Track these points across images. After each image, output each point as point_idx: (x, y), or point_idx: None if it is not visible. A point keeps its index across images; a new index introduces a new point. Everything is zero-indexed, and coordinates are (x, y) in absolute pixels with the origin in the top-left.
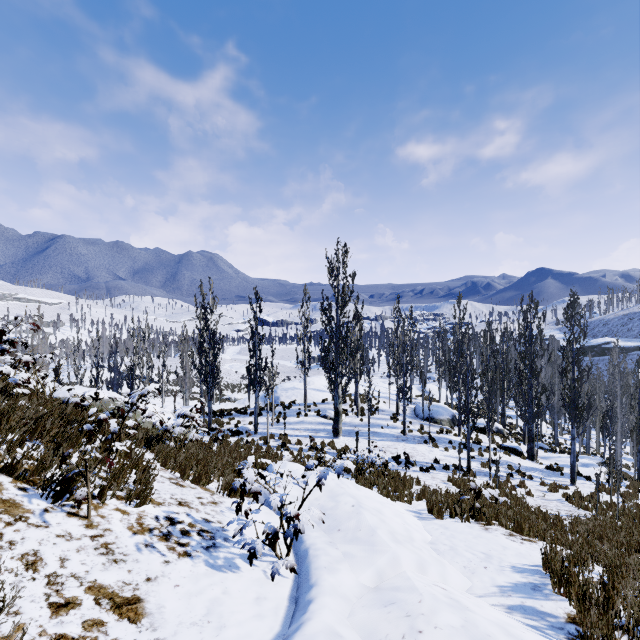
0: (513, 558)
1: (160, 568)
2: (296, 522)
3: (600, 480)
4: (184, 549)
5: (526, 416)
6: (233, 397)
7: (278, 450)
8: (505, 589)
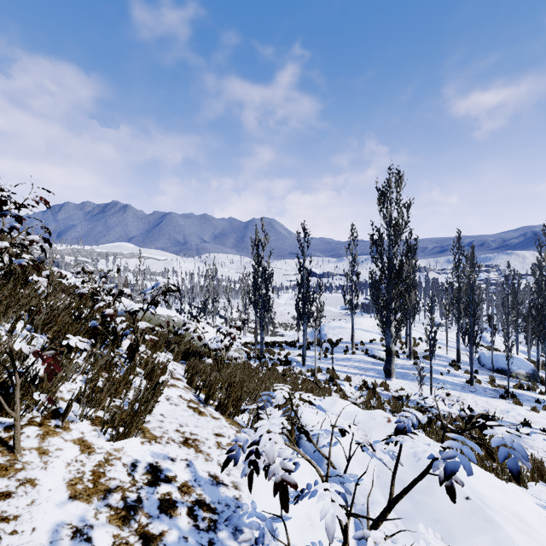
0: None
1: None
2: None
3: None
4: None
5: None
6: (285, 334)
7: (326, 384)
8: None
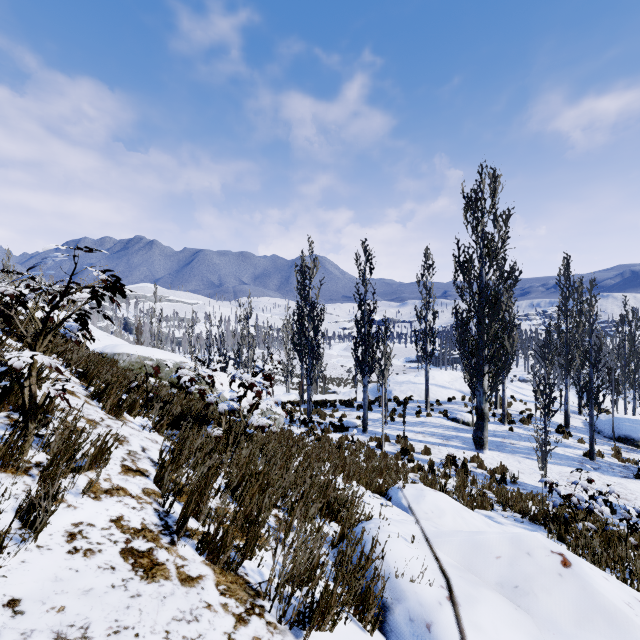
0: None
1: None
2: None
3: None
4: None
5: None
6: (339, 391)
7: (397, 459)
8: None
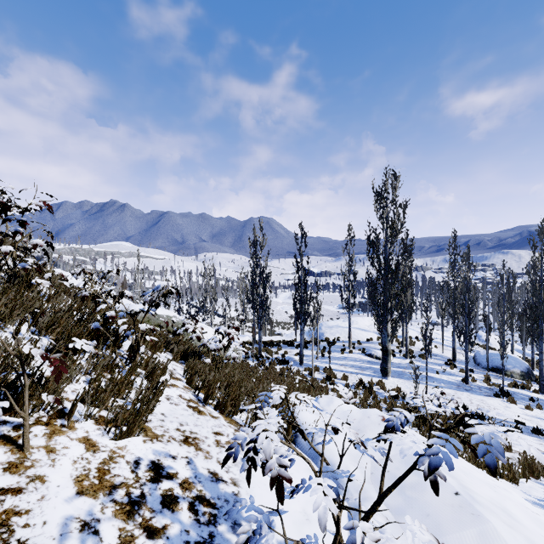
0: None
1: None
2: None
3: None
4: None
5: None
6: (283, 333)
7: (323, 383)
8: None
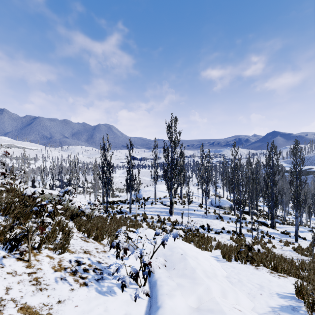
0: (276, 288)
1: (67, 294)
2: (149, 266)
3: (310, 239)
4: (84, 281)
5: (270, 205)
6: (119, 195)
7: (141, 222)
8: (275, 309)
